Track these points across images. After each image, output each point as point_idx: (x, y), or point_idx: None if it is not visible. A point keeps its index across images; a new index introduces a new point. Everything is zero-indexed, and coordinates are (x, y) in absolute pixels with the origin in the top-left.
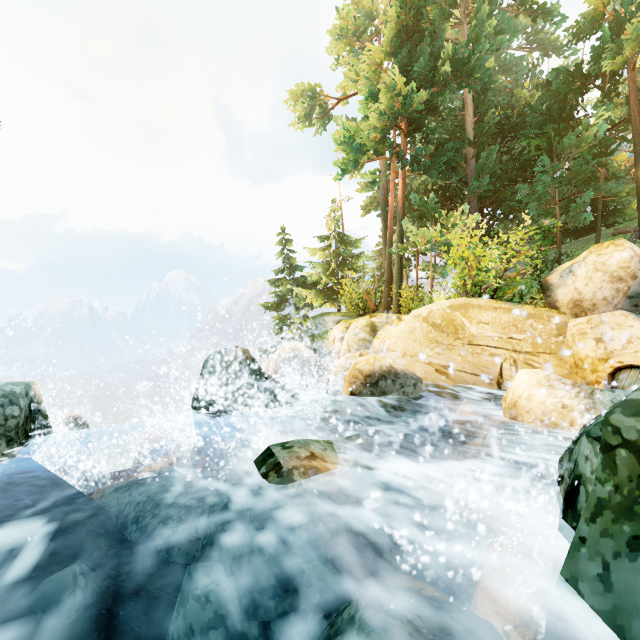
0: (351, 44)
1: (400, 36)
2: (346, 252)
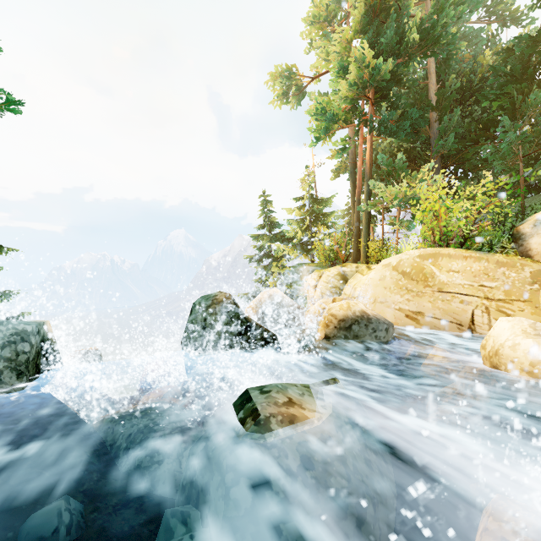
0: (323, 28)
1: (368, 15)
2: (319, 210)
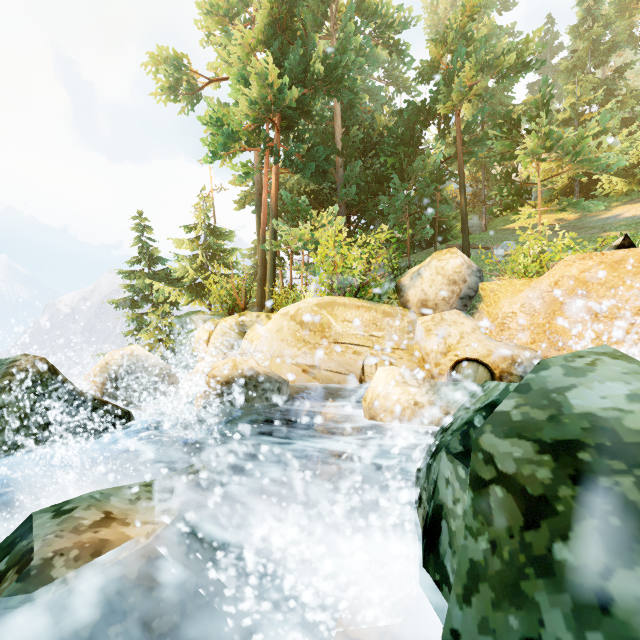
0: (223, 23)
1: (273, 27)
2: (217, 246)
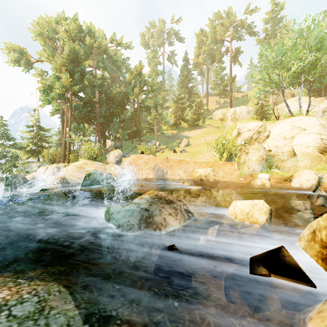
0: (45, 40)
1: (69, 60)
2: (43, 134)
